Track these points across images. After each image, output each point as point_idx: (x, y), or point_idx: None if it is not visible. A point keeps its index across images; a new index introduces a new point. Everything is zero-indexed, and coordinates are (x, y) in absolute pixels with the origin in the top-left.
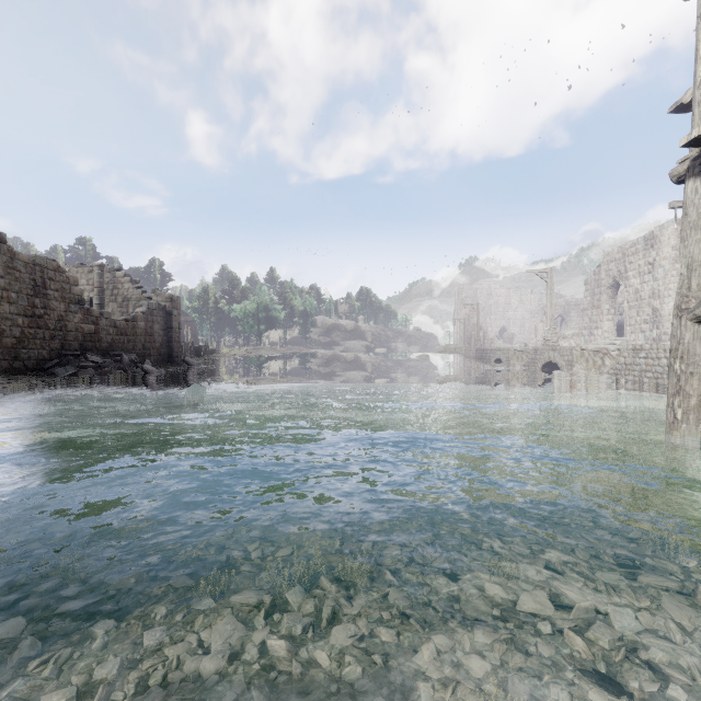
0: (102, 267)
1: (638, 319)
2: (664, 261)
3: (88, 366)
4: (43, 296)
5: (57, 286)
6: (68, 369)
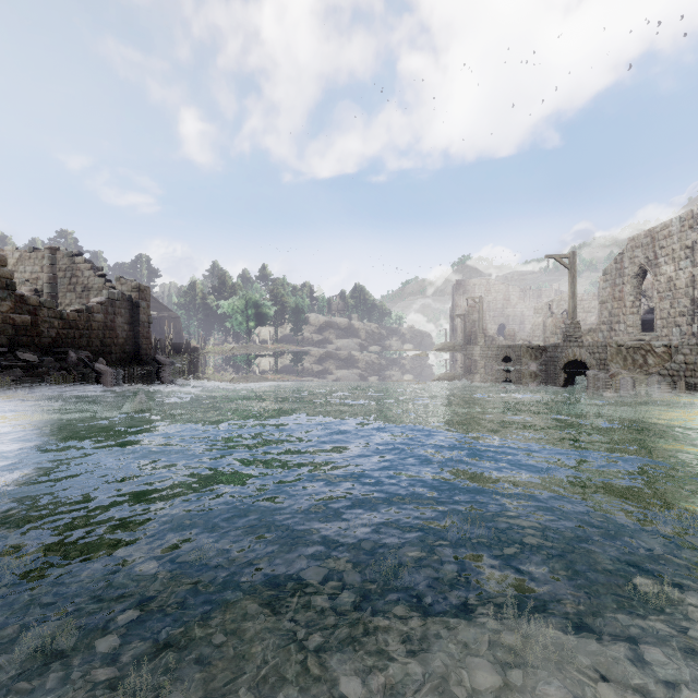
0: (54, 250)
1: (671, 311)
2: None
3: (15, 366)
4: None
5: None
6: None
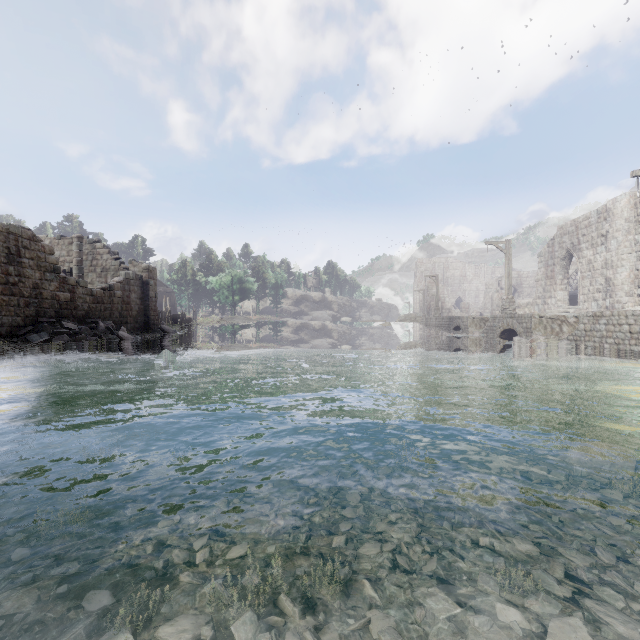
0: (81, 239)
1: (590, 288)
2: (617, 232)
3: (62, 332)
4: (17, 264)
5: (32, 254)
6: (42, 336)
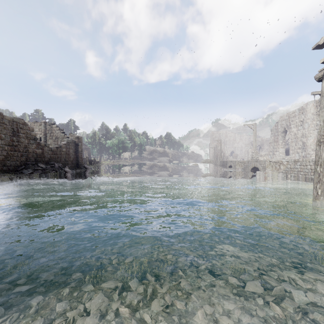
0: (45, 123)
1: (295, 147)
2: (308, 120)
3: (38, 169)
4: (17, 136)
5: (24, 131)
6: (29, 170)
